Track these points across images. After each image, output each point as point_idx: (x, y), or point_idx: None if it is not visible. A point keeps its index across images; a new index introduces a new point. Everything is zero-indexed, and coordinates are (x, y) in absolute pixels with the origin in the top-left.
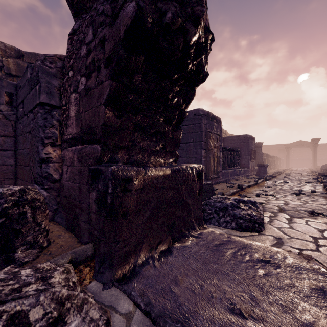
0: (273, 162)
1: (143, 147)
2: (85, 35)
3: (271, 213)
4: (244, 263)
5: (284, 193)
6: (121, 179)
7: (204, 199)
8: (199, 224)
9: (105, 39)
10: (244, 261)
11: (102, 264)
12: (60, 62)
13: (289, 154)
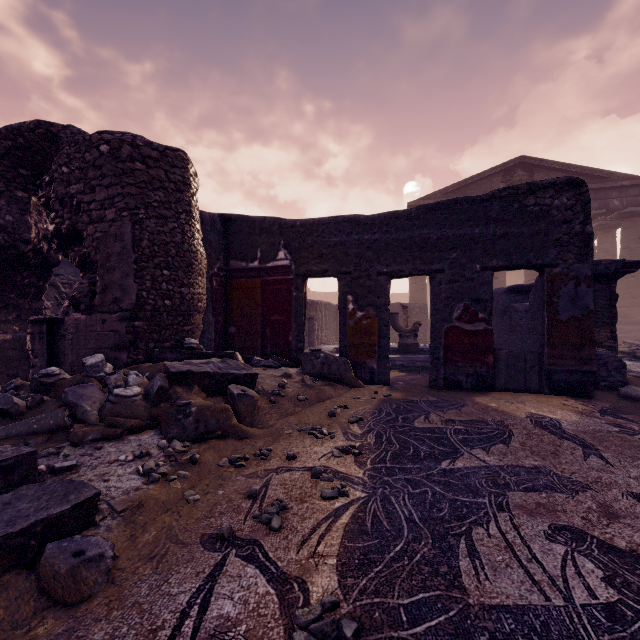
0: None
1: None
2: None
3: None
4: None
5: None
6: None
7: None
8: None
9: None
10: None
11: None
12: None
13: None
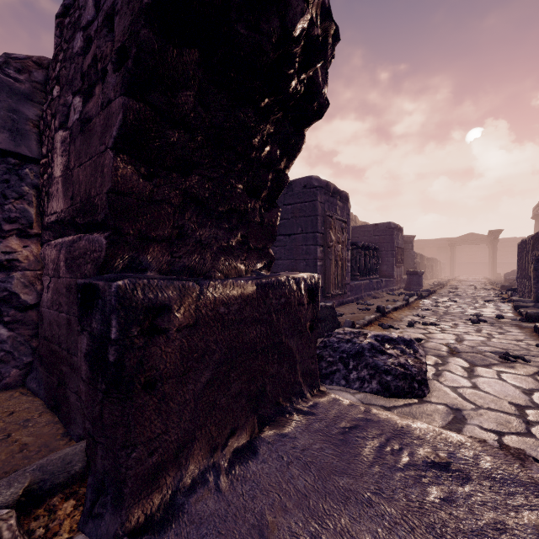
0: (430, 268)
1: (202, 241)
2: (81, 11)
3: (437, 359)
4: (400, 473)
5: (453, 320)
6: (142, 308)
7: (320, 334)
8: (312, 385)
9: (115, 10)
10: (400, 468)
11: (101, 495)
12: (40, 72)
13: (454, 254)
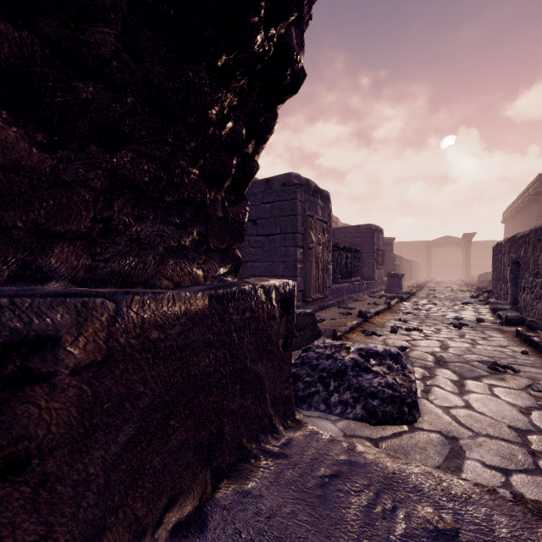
0: (409, 270)
1: (141, 239)
2: None
3: (424, 371)
4: None
5: (435, 324)
6: None
7: (299, 344)
8: (285, 415)
9: None
10: None
11: None
12: None
13: (431, 256)
